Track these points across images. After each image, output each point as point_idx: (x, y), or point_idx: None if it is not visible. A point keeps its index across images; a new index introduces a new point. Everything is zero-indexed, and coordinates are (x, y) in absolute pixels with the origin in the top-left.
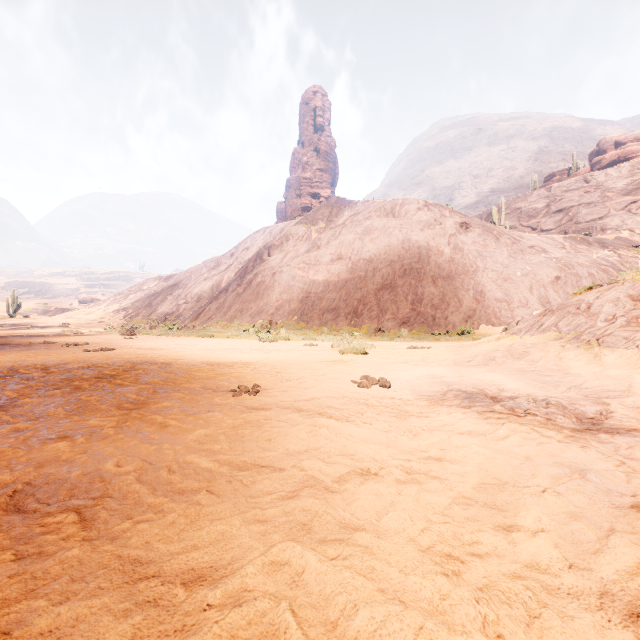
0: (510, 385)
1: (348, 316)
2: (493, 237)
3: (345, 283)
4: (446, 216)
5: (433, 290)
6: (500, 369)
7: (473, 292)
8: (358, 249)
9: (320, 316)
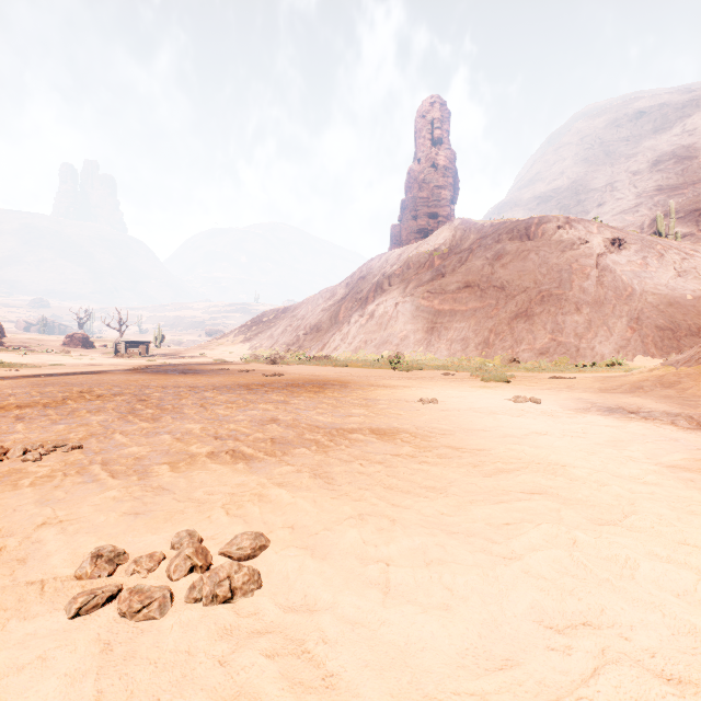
0: (650, 405)
1: (478, 347)
2: (655, 253)
3: (474, 312)
4: (593, 233)
5: (576, 318)
6: (646, 395)
7: (627, 319)
8: (487, 276)
9: (448, 347)
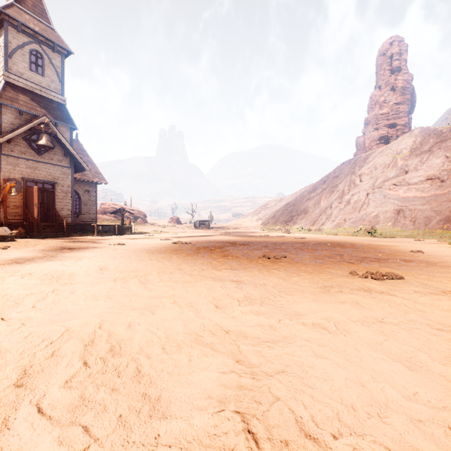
0: None
1: (440, 222)
2: None
3: (435, 198)
4: None
5: None
6: None
7: None
8: (447, 170)
9: (412, 222)
